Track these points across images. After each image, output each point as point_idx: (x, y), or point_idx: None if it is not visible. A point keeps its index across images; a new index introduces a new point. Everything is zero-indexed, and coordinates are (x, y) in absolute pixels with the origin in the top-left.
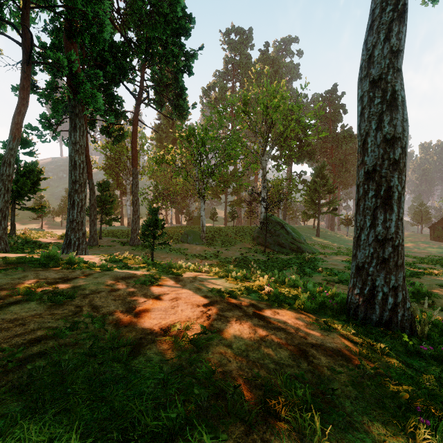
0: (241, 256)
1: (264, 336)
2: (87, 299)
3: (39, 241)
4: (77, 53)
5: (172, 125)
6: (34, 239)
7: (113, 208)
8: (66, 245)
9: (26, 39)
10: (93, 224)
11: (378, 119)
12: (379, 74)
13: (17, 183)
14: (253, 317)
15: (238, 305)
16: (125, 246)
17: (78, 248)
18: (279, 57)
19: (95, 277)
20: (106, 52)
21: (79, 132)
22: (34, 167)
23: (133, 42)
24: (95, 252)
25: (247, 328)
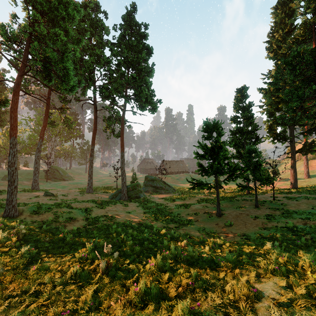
0: None
1: None
2: None
3: None
4: None
5: None
6: None
7: None
8: None
9: None
10: None
11: (35, 165)
12: (36, 159)
13: None
14: None
15: None
16: None
17: None
18: None
19: None
20: None
21: None
22: None
23: None
24: None
25: None
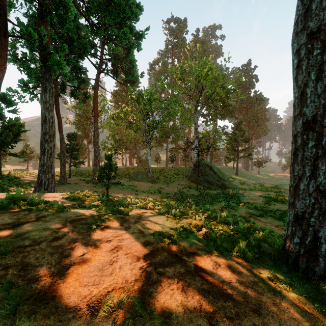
0: (179, 191)
1: (212, 313)
2: (21, 254)
3: (20, 180)
4: (48, 30)
5: (126, 91)
6: (16, 178)
7: (82, 154)
8: (38, 184)
9: (3, 16)
10: (63, 167)
11: (318, 69)
12: (318, 26)
13: (2, 134)
14: (196, 275)
15: (179, 255)
16: (88, 184)
17: (48, 186)
18: (207, 40)
19: (46, 221)
20: (73, 32)
21: (49, 93)
22: (16, 122)
23: (94, 24)
24: (63, 189)
25: (191, 298)
